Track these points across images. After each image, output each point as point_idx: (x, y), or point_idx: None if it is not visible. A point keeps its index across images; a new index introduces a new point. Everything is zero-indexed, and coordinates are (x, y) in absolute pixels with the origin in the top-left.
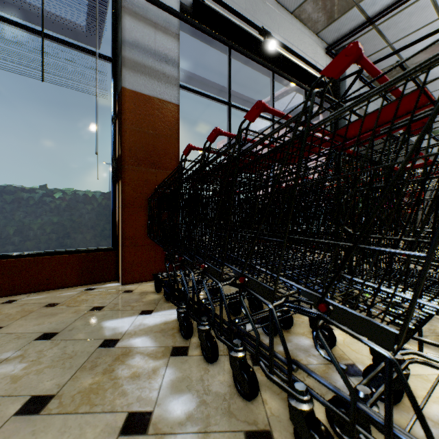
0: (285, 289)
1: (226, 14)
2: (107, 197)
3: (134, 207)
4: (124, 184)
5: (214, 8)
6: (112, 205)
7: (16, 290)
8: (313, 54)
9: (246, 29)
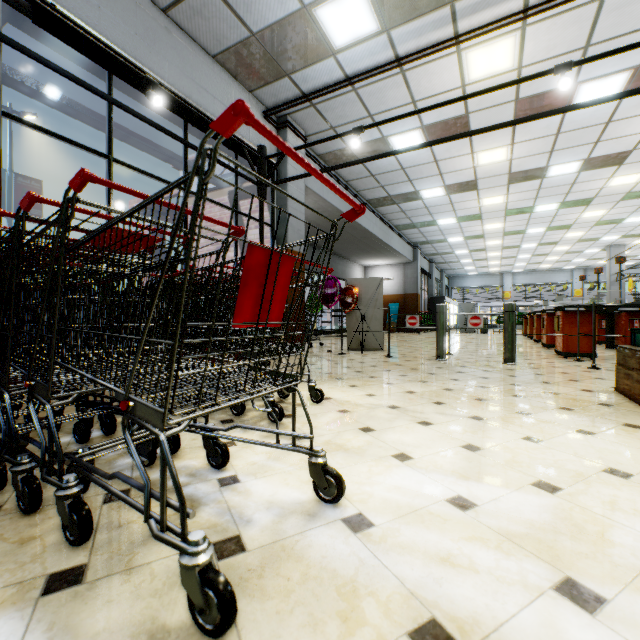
0: None
1: (97, 33)
2: None
3: None
4: None
5: (75, 20)
6: None
7: None
8: None
9: (135, 63)
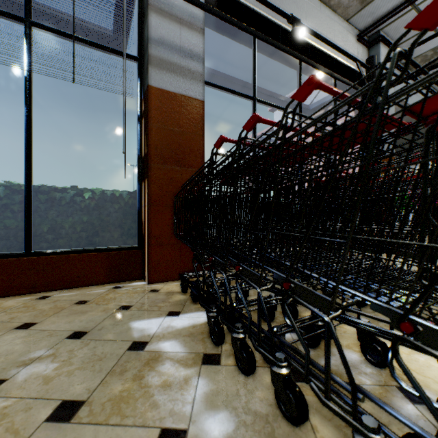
0: (341, 299)
1: (251, 5)
2: (133, 196)
3: (160, 206)
4: (150, 182)
5: (239, 0)
6: (138, 204)
7: (49, 286)
8: (343, 42)
9: (272, 20)
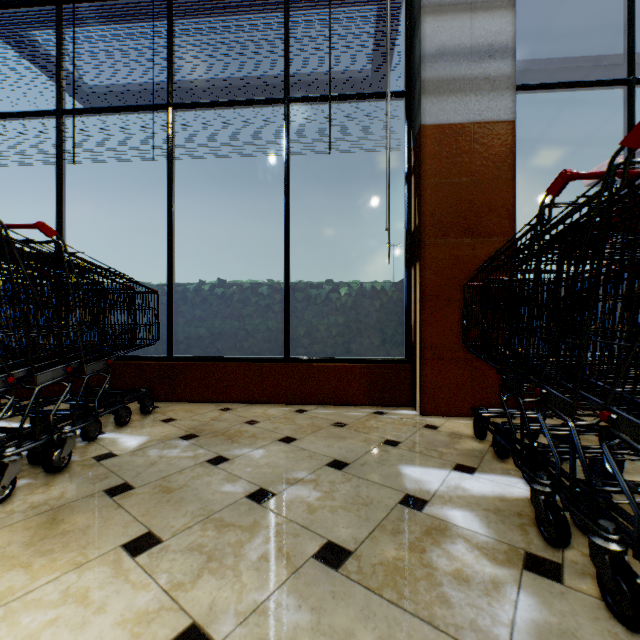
0: None
1: None
2: (398, 289)
3: (438, 300)
4: (423, 267)
5: None
6: (405, 299)
7: (305, 399)
8: None
9: None
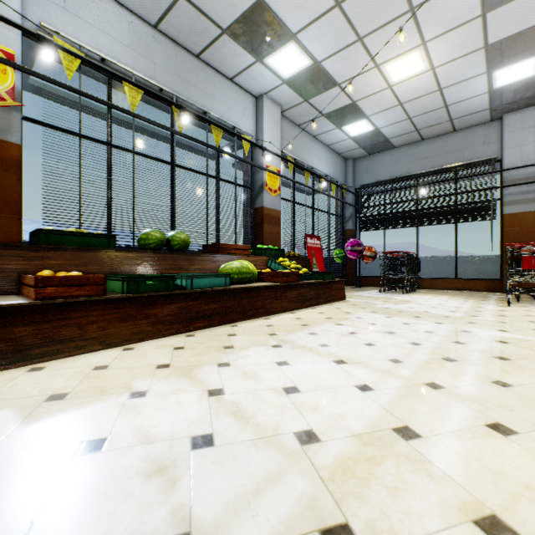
0: None
1: None
2: (498, 258)
3: None
4: (503, 253)
5: None
6: (499, 261)
7: (462, 289)
8: None
9: None
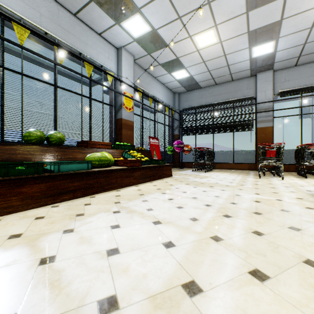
0: None
1: (294, 88)
2: (254, 151)
3: None
4: (256, 149)
5: (288, 90)
6: (255, 153)
7: (236, 169)
8: None
9: (307, 86)
